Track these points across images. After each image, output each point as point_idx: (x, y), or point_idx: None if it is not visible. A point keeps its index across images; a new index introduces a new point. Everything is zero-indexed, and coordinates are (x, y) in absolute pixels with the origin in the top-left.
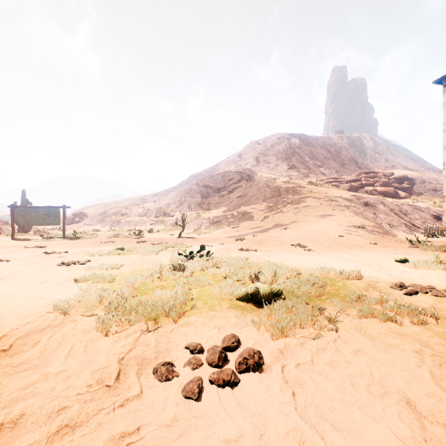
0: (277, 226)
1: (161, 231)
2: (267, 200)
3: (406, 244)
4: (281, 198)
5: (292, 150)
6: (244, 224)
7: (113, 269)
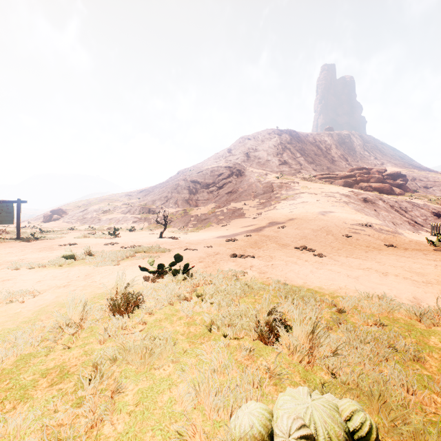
0: (272, 224)
1: (144, 229)
2: (259, 196)
3: (425, 245)
4: (274, 194)
5: (283, 146)
6: (235, 221)
7: (11, 303)
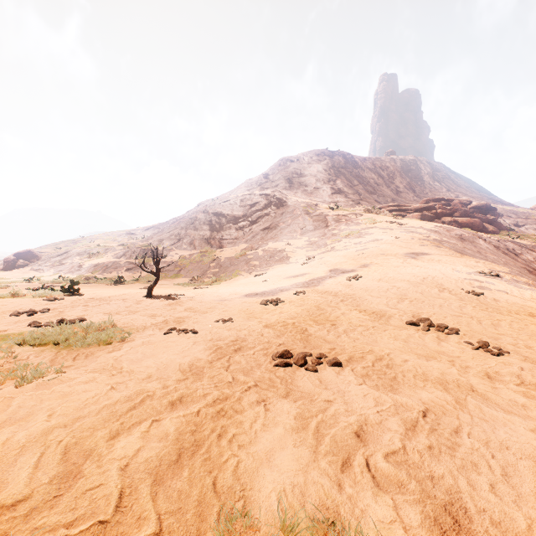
0: (335, 272)
1: (140, 280)
2: (308, 233)
3: None
4: (330, 229)
5: (336, 171)
6: (275, 268)
7: None
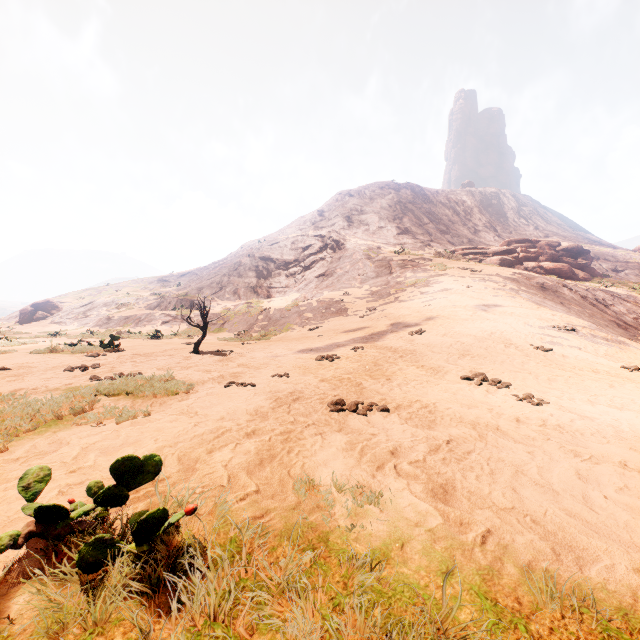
0: (397, 326)
1: (179, 334)
2: (369, 281)
3: None
4: (394, 277)
5: (402, 207)
6: (332, 322)
7: None
